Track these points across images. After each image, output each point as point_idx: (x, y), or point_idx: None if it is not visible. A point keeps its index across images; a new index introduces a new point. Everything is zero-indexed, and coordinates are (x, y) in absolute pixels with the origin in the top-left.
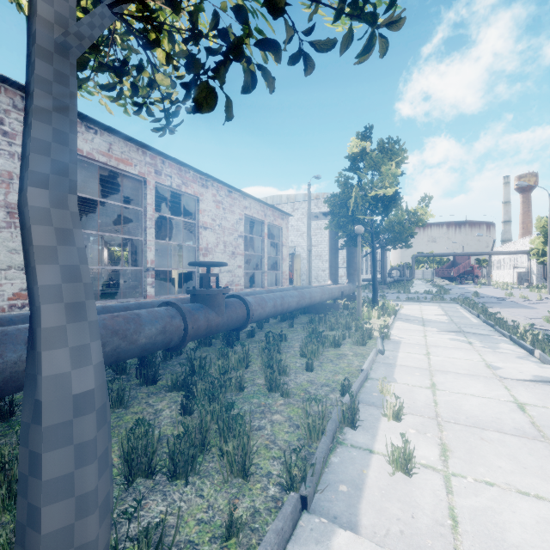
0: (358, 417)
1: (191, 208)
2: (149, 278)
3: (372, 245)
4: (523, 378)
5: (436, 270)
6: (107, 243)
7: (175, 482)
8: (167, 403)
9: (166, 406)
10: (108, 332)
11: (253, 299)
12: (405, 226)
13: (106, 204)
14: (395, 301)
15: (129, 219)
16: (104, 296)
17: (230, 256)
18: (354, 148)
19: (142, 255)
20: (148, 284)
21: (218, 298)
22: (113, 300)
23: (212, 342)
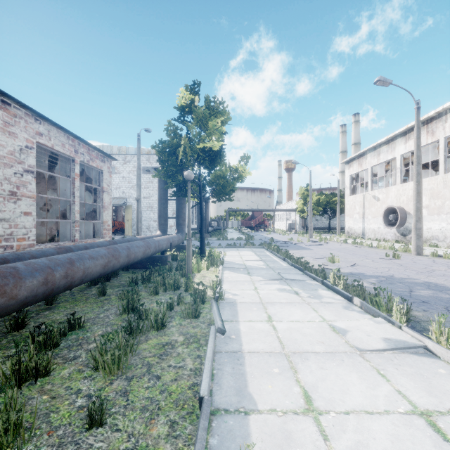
0: None
1: None
2: None
3: (200, 196)
4: (379, 347)
5: (242, 221)
6: None
7: None
8: None
9: None
10: None
11: None
12: (228, 180)
13: None
14: (218, 247)
15: None
16: None
17: (6, 198)
18: (183, 100)
19: None
20: None
21: None
22: None
23: None
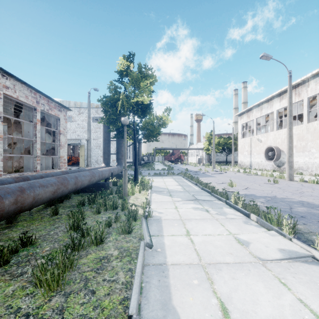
0: None
1: None
2: None
3: (134, 138)
4: (277, 257)
5: (165, 157)
6: None
7: None
8: None
9: None
10: None
11: None
12: (155, 126)
13: None
14: (148, 176)
15: None
16: None
17: None
18: (121, 66)
19: None
20: None
21: None
22: None
23: None
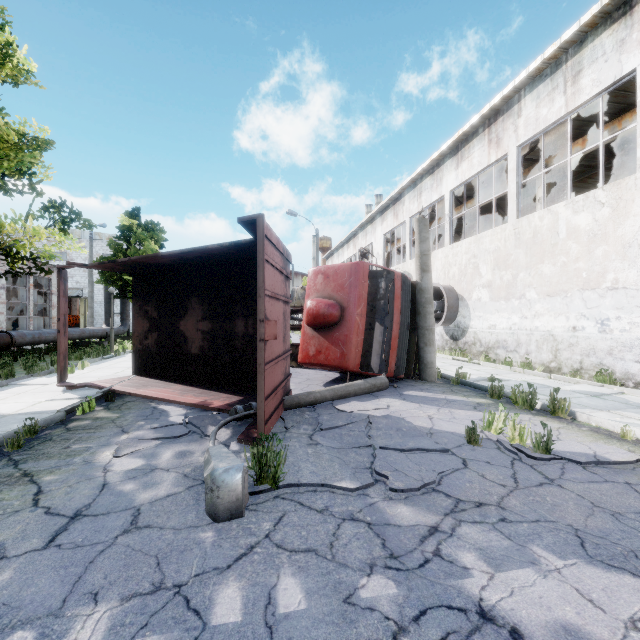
0: None
1: None
2: None
3: None
4: None
5: None
6: None
7: None
8: None
9: None
10: None
11: (16, 333)
12: None
13: None
14: None
15: None
16: None
17: None
18: (124, 221)
19: None
20: None
21: None
22: None
23: None
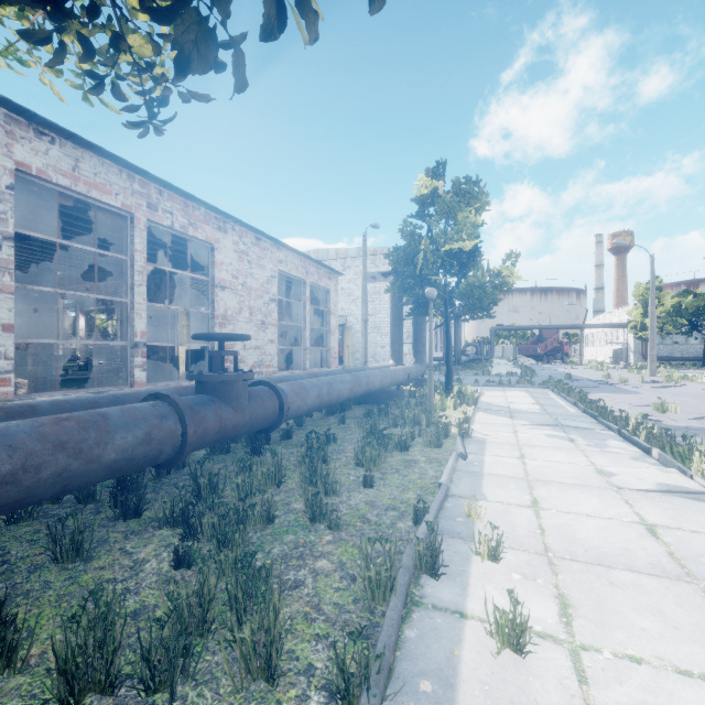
0: (442, 561)
1: (203, 260)
2: (139, 357)
3: (446, 314)
4: (646, 488)
5: (519, 346)
6: (89, 309)
7: (153, 698)
8: (154, 548)
9: (152, 553)
10: (47, 446)
11: (288, 387)
12: (486, 290)
13: (79, 251)
14: (473, 385)
15: (114, 274)
16: (70, 384)
17: (259, 327)
18: (423, 188)
19: (127, 324)
20: (136, 365)
21: (237, 387)
22: (81, 389)
23: (231, 447)
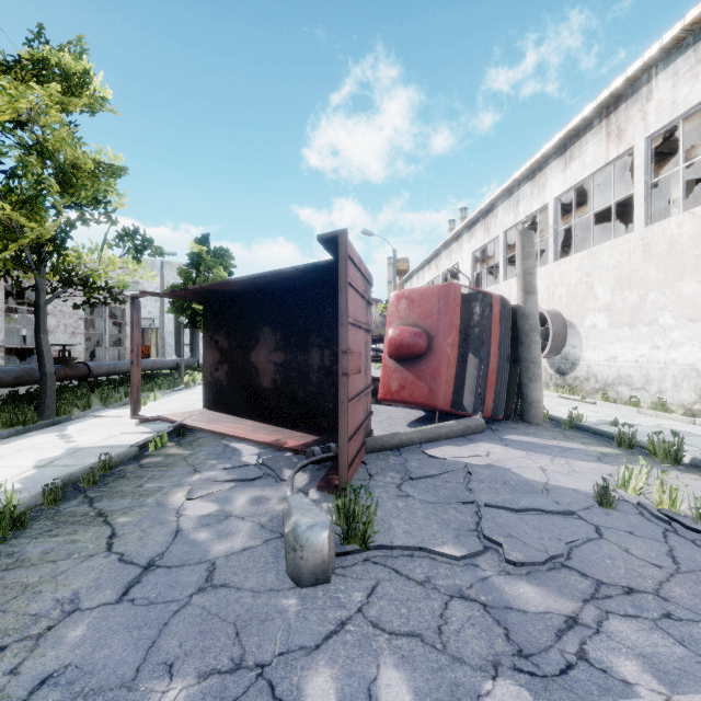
0: None
1: (28, 293)
2: (1, 353)
3: None
4: None
5: None
6: None
7: None
8: None
9: None
10: (25, 372)
11: (93, 364)
12: None
13: None
14: None
15: None
16: None
17: (71, 335)
18: (194, 249)
19: None
20: None
21: (72, 362)
22: None
23: None
